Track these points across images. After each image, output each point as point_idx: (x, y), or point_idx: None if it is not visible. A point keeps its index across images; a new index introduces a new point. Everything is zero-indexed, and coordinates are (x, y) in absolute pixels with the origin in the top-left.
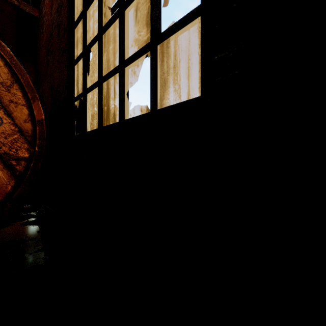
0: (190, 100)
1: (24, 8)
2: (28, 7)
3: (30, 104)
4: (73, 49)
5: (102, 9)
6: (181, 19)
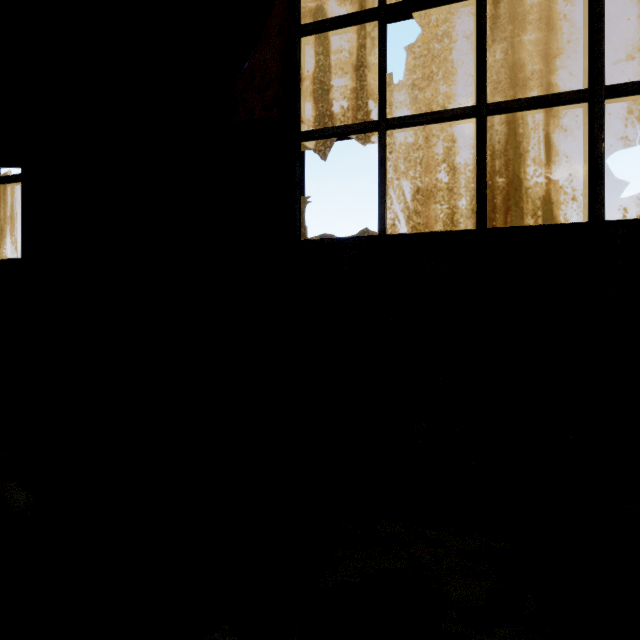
0: (19, 259)
1: None
2: None
3: None
4: None
5: None
6: (15, 175)
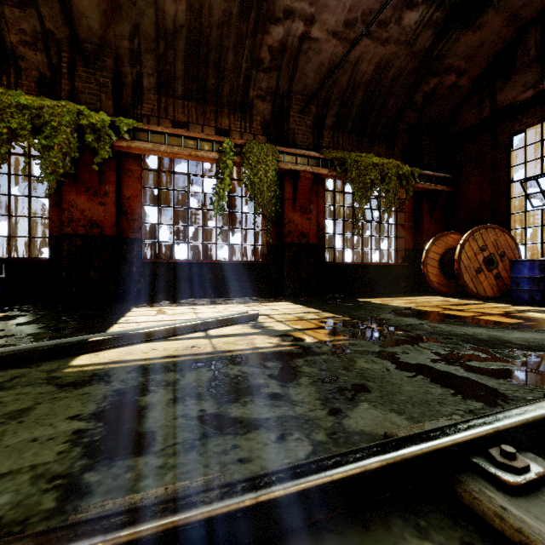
0: None
1: (449, 190)
2: (450, 189)
3: (519, 253)
4: (510, 223)
5: (542, 217)
6: None
